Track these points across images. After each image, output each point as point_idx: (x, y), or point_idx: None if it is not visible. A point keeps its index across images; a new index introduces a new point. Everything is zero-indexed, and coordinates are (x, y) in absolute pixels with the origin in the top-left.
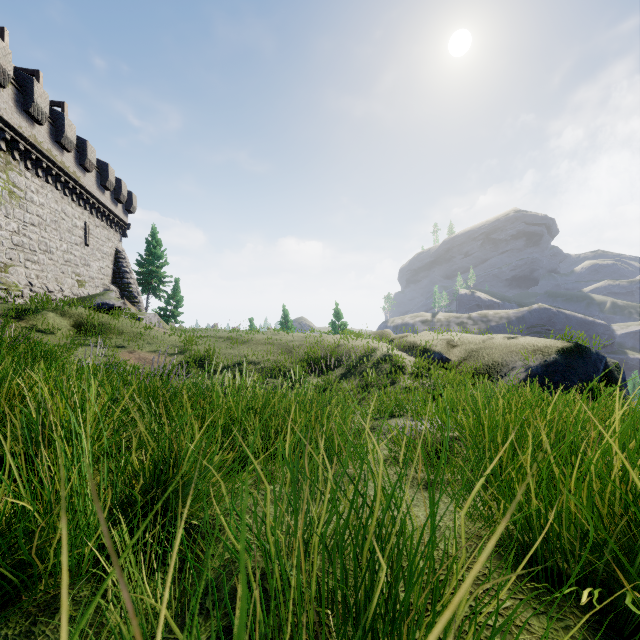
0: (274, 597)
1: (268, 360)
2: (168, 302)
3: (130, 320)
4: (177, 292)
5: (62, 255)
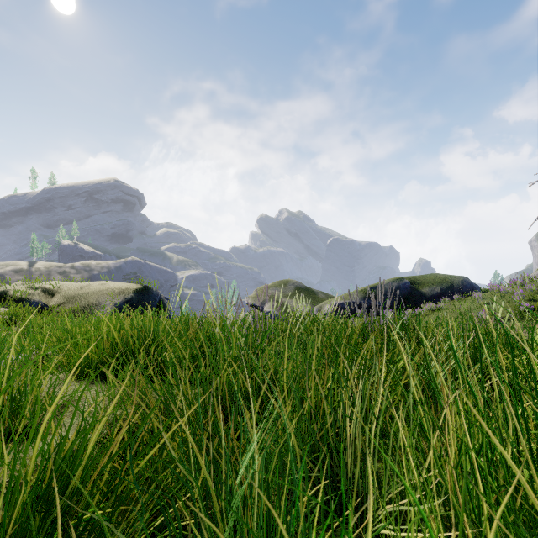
0: None
1: None
2: None
3: None
4: None
5: None
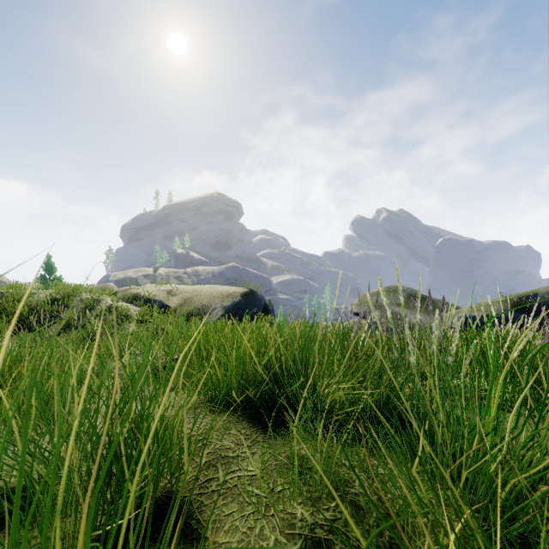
0: (33, 496)
1: None
2: None
3: None
4: None
5: None
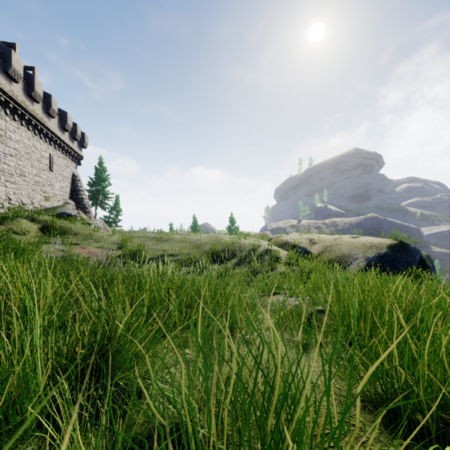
0: None
1: (183, 253)
2: (111, 212)
3: (83, 225)
4: (117, 205)
5: (33, 178)
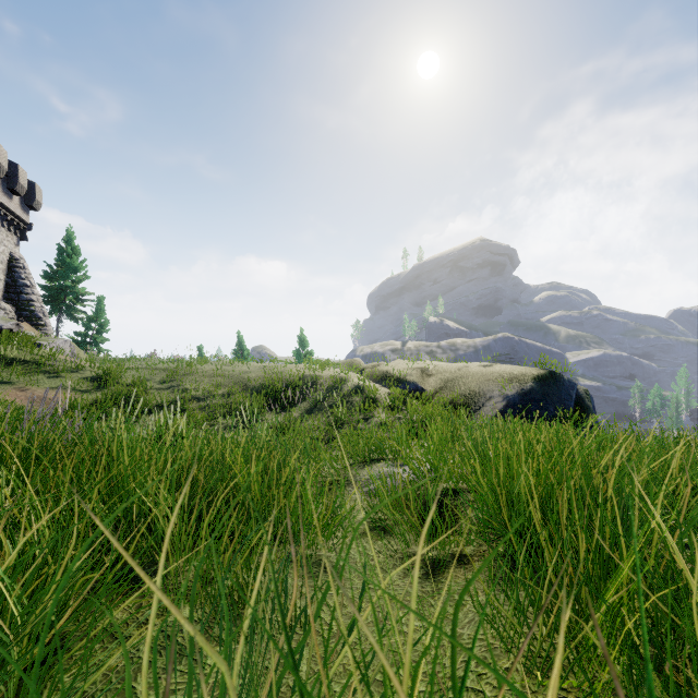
0: None
1: (216, 395)
2: (88, 325)
3: (25, 347)
4: (101, 313)
5: None
